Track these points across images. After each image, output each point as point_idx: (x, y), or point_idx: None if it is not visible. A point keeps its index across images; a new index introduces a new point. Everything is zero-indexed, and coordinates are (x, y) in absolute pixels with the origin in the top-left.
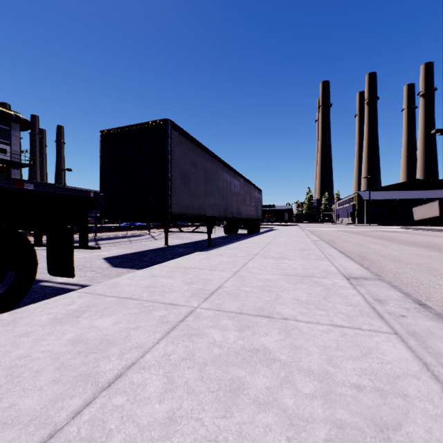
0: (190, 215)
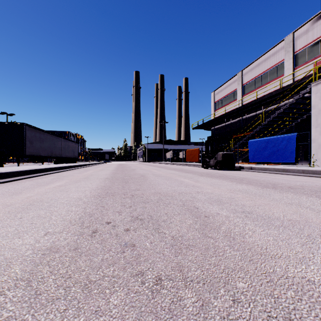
0: (33, 155)
